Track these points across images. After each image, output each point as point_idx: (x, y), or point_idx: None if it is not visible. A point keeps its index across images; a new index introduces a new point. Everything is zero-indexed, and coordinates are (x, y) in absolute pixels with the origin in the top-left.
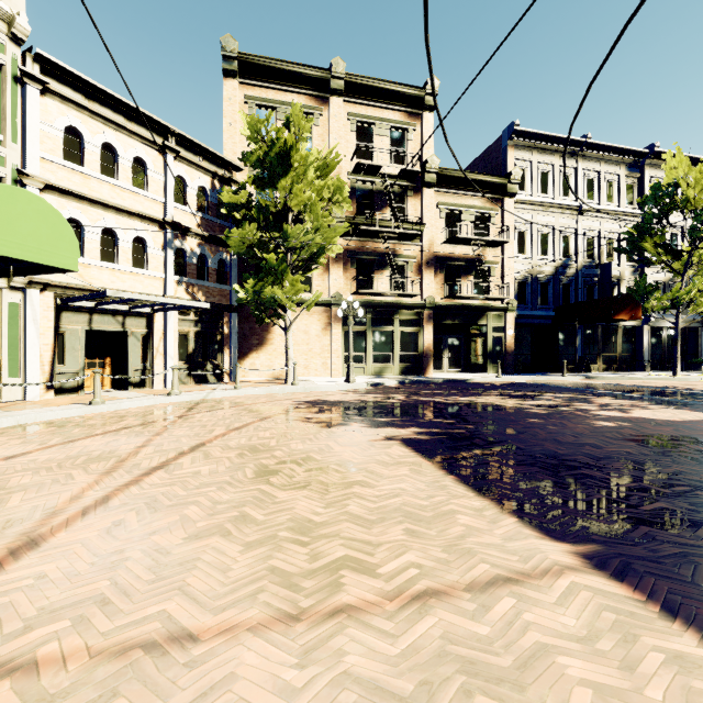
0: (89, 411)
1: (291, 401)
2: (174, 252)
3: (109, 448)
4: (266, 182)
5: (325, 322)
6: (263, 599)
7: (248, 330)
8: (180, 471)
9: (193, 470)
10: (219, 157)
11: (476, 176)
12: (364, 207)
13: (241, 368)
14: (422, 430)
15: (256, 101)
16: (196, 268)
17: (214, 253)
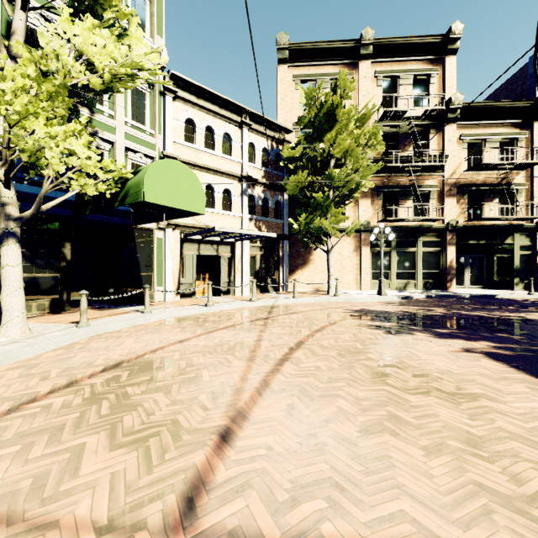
0: (206, 310)
1: (342, 309)
2: (247, 197)
3: (237, 340)
4: (314, 138)
5: (355, 245)
6: (501, 522)
7: (295, 253)
8: (303, 365)
9: (313, 365)
10: (276, 125)
11: (502, 104)
12: (388, 147)
13: (297, 282)
14: (495, 344)
15: (301, 78)
16: (261, 208)
17: (273, 196)
